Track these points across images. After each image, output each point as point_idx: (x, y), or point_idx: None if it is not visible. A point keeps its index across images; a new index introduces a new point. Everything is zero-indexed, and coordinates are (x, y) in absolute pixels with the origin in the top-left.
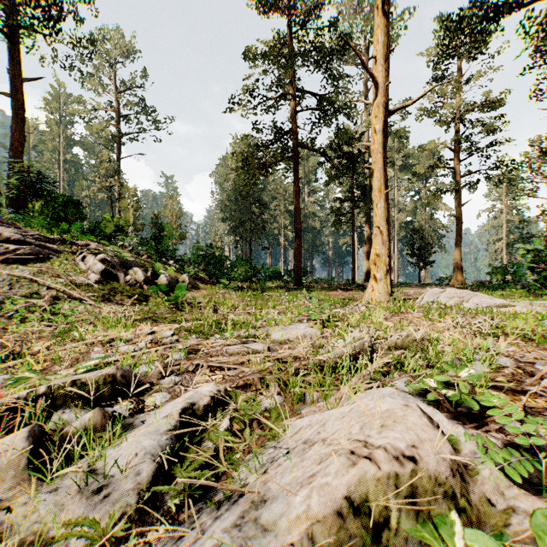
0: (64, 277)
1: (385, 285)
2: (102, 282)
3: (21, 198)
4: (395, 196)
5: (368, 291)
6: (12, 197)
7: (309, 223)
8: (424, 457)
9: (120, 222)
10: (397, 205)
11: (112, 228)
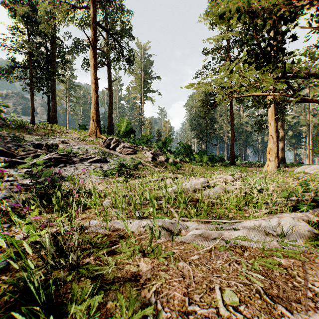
0: (143, 159)
1: (275, 163)
2: (152, 161)
3: (112, 129)
4: (309, 106)
5: (265, 166)
6: (109, 128)
7: (243, 128)
8: (227, 178)
9: (148, 137)
10: (310, 112)
11: (145, 139)
